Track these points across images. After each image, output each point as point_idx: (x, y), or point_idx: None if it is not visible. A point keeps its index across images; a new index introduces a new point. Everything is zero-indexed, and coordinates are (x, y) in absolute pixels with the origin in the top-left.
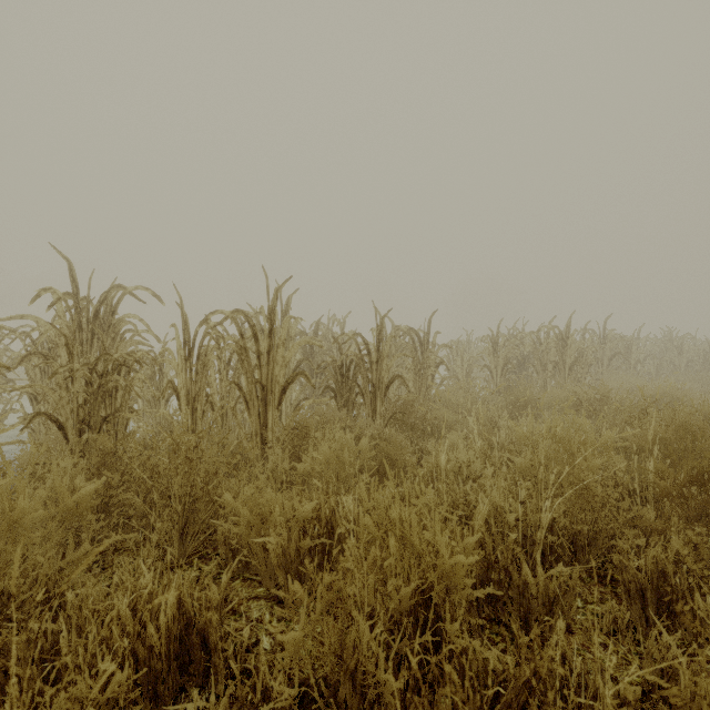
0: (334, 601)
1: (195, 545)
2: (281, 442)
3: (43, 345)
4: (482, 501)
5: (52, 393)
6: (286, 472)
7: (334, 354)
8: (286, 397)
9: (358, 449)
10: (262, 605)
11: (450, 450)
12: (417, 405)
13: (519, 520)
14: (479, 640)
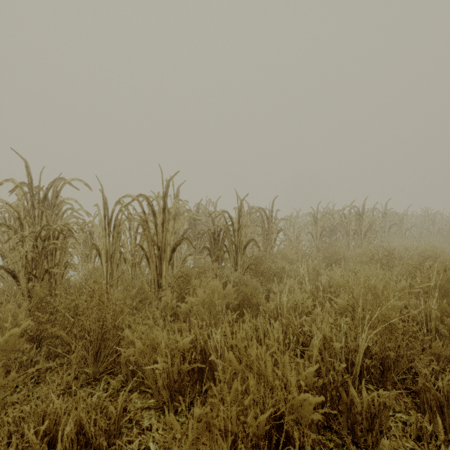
0: (203, 431)
1: (106, 365)
2: (171, 286)
3: (10, 219)
4: (314, 332)
5: (8, 252)
6: (174, 308)
7: (210, 224)
8: (177, 254)
9: (225, 293)
10: (152, 414)
11: (289, 292)
12: (265, 259)
13: (342, 346)
14: (318, 448)
